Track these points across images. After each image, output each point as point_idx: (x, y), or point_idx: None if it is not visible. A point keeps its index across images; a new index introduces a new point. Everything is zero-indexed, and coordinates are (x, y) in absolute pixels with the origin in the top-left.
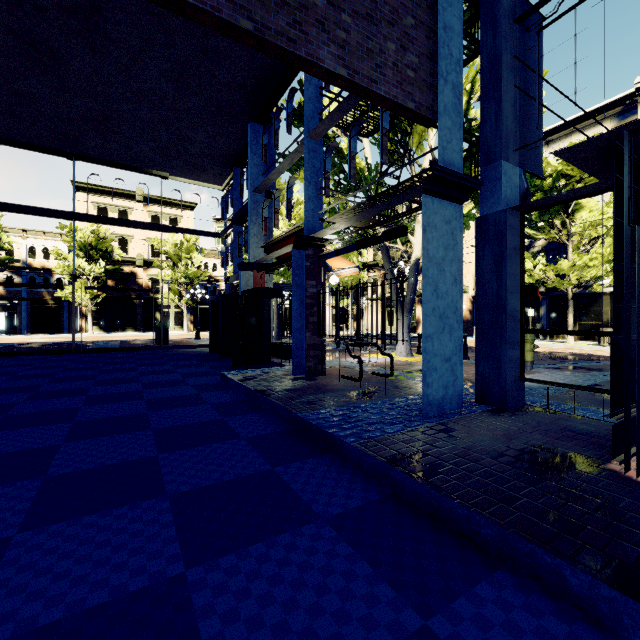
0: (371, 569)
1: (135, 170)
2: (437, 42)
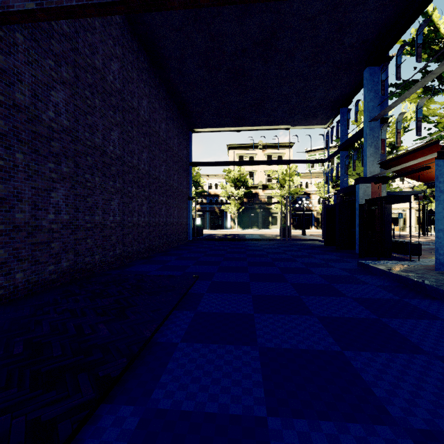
0: None
1: (271, 129)
2: None
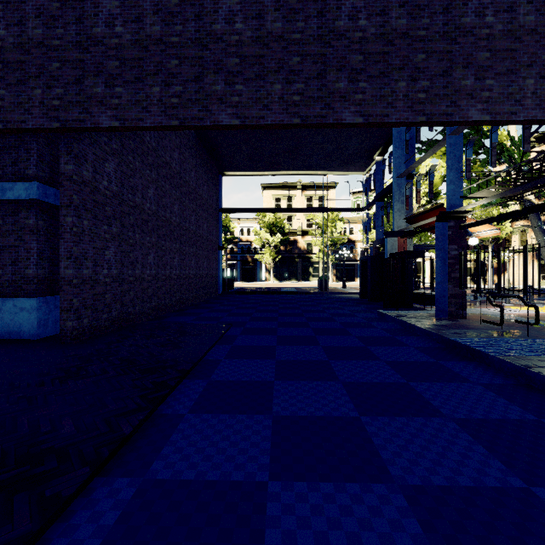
0: (507, 401)
1: (307, 174)
2: None
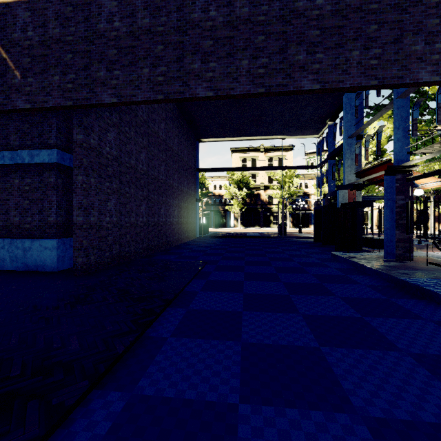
0: None
1: (269, 138)
2: None
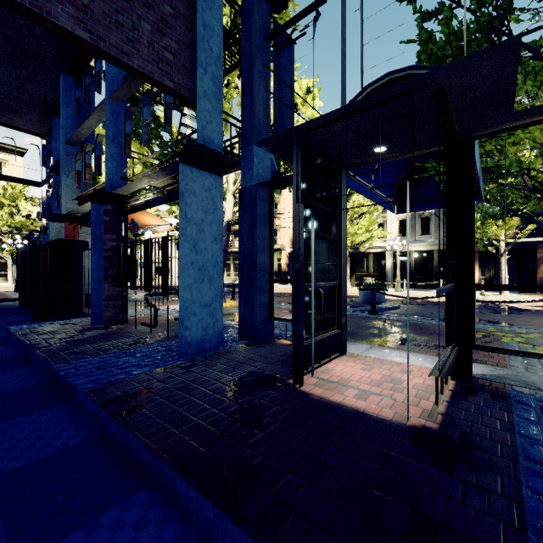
0: (0, 524)
1: None
2: (198, 36)
